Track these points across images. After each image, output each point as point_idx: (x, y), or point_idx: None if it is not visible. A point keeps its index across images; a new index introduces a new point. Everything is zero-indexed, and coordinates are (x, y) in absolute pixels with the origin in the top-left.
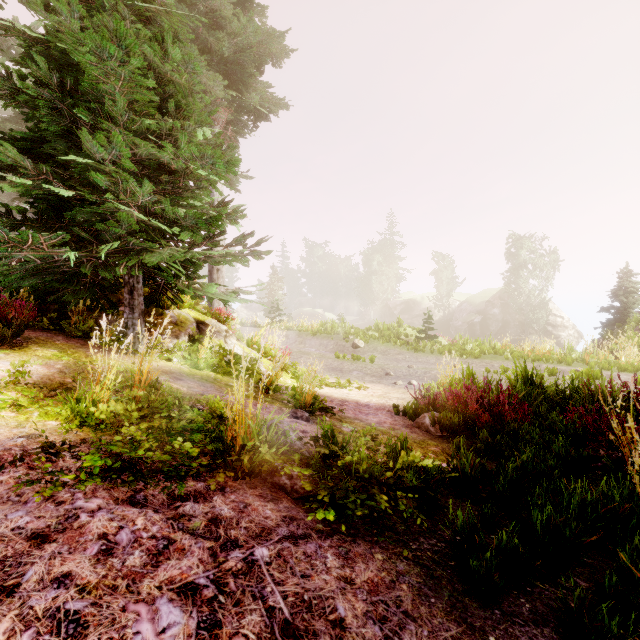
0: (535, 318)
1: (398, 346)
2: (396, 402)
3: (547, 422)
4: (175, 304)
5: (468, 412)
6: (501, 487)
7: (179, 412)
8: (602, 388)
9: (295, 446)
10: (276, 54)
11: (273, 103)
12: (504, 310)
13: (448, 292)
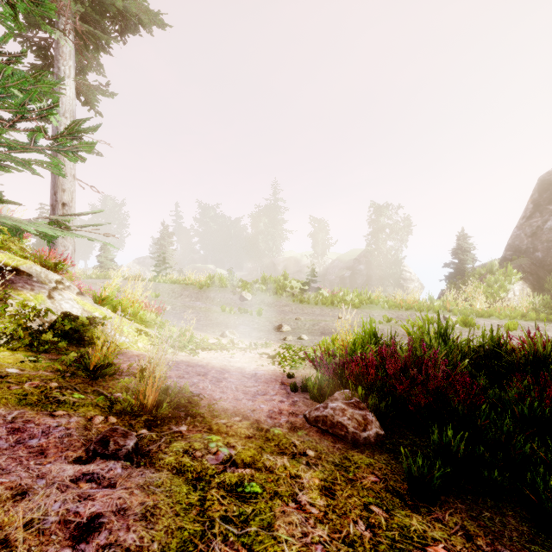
0: (391, 273)
1: (284, 298)
2: (289, 367)
3: (489, 396)
4: None
5: (397, 392)
6: None
7: None
8: (538, 345)
9: None
10: None
11: (143, 11)
12: (368, 266)
13: (323, 251)
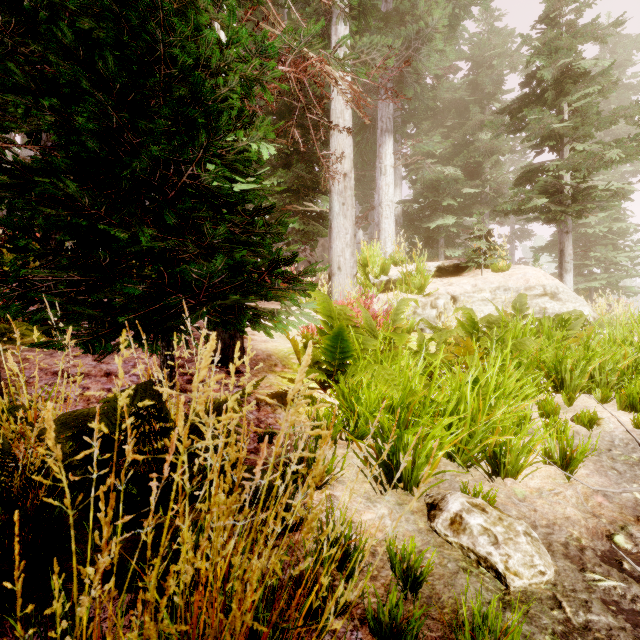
0: None
1: None
2: None
3: None
4: (601, 296)
5: None
6: None
7: None
8: None
9: None
10: None
11: None
12: None
13: None
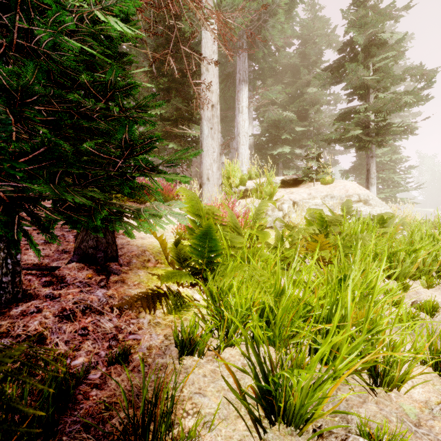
0: None
1: None
2: None
3: None
4: None
5: None
6: None
7: None
8: None
9: None
10: None
11: (414, 117)
12: None
13: None
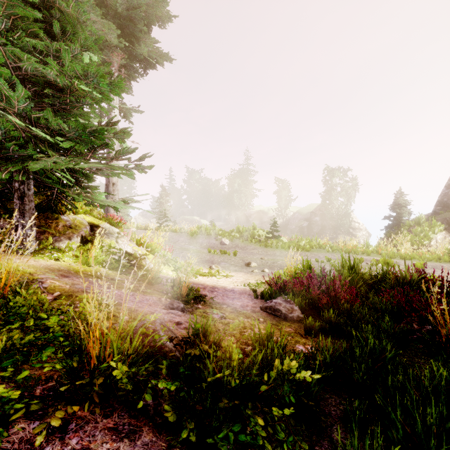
0: (342, 223)
1: (253, 243)
2: (254, 287)
3: (369, 301)
4: (69, 210)
5: (312, 296)
6: (360, 377)
7: (35, 321)
8: (405, 274)
9: (165, 347)
10: (162, 18)
11: (159, 55)
12: (322, 218)
13: (286, 206)
